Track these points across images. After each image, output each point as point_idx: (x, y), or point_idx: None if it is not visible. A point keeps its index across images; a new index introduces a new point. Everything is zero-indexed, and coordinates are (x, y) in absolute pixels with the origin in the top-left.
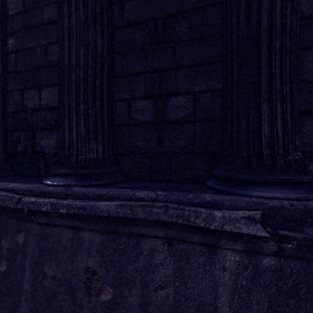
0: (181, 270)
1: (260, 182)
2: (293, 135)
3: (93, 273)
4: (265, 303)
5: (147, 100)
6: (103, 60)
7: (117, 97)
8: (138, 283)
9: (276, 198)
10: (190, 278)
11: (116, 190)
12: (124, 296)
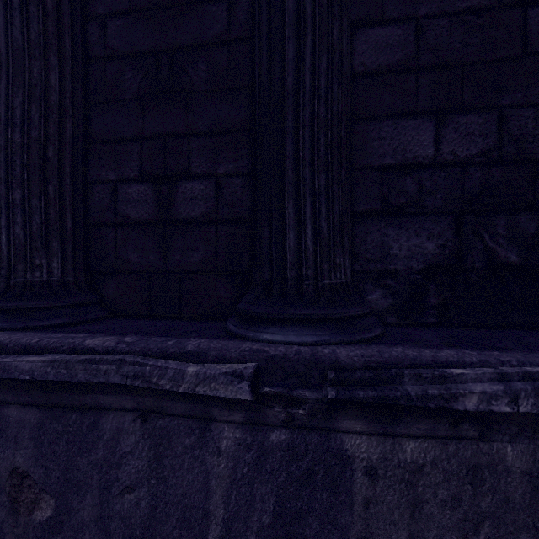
0: (160, 459)
1: (276, 320)
2: (331, 249)
3: (23, 476)
4: (272, 499)
5: (145, 184)
6: (64, 114)
7: (95, 177)
8: (95, 486)
9: (288, 343)
10: (173, 471)
11: (62, 335)
12: (74, 509)
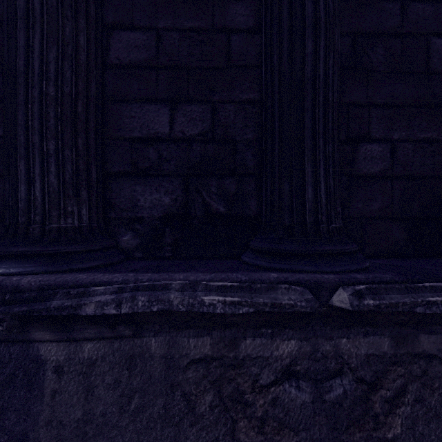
0: None
1: None
2: (61, 200)
3: None
4: None
5: None
6: None
7: None
8: None
9: None
10: None
11: None
12: None
